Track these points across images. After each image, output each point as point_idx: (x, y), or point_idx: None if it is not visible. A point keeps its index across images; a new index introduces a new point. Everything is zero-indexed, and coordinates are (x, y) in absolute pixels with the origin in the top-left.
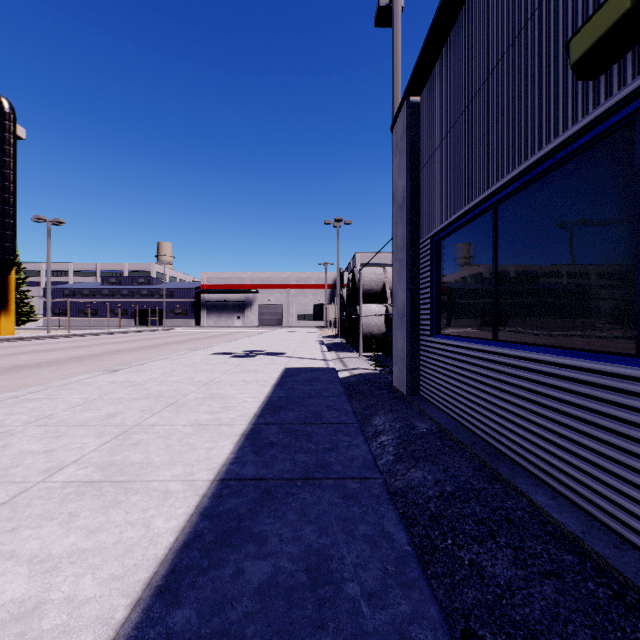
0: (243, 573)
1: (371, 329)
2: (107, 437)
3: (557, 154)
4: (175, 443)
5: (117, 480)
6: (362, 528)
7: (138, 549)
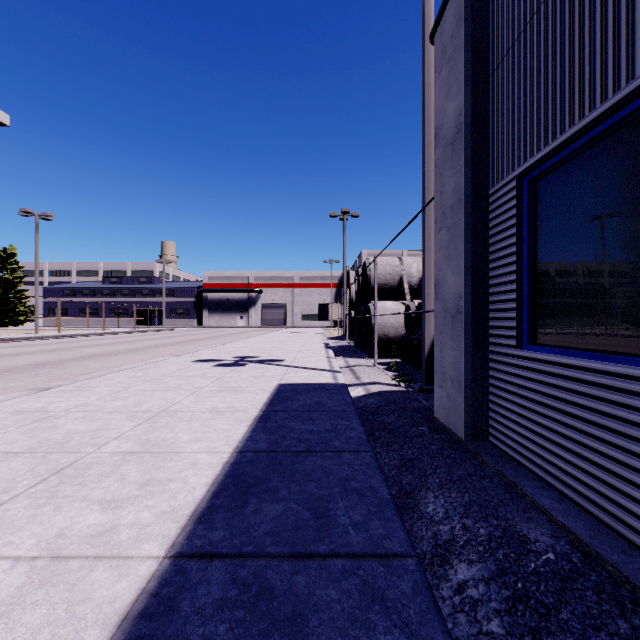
0: None
1: (386, 331)
2: None
3: None
4: None
5: None
6: None
7: None
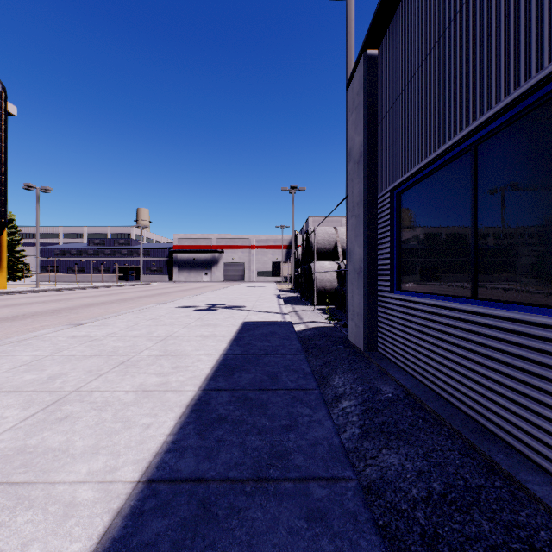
0: None
1: (324, 284)
2: (34, 408)
3: None
4: (108, 418)
5: (14, 481)
6: None
7: None
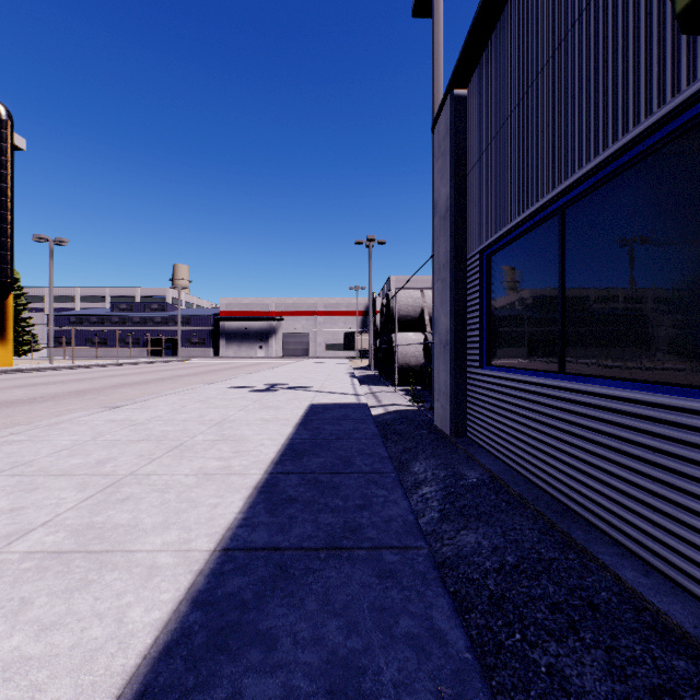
0: (240, 698)
1: (408, 360)
2: (91, 490)
3: (648, 138)
4: (172, 498)
5: (92, 550)
6: (404, 623)
7: (101, 657)
